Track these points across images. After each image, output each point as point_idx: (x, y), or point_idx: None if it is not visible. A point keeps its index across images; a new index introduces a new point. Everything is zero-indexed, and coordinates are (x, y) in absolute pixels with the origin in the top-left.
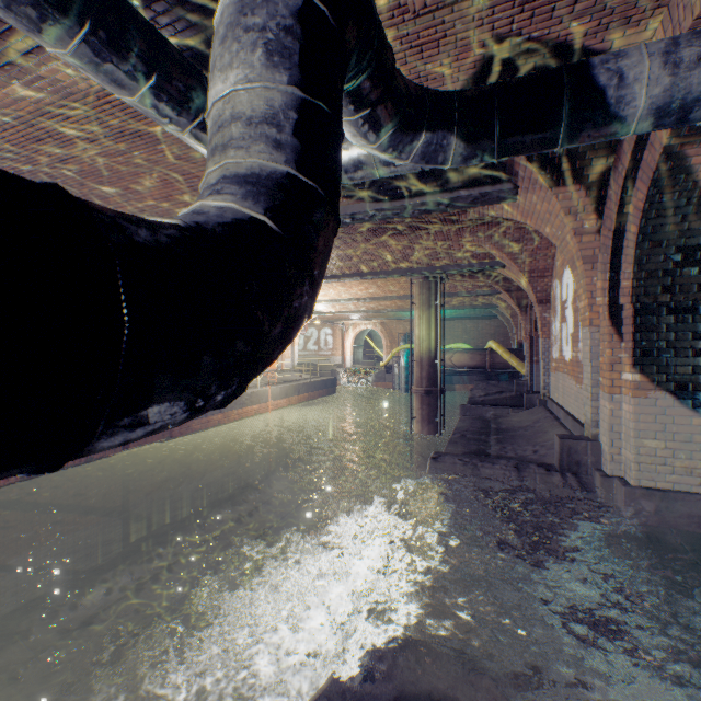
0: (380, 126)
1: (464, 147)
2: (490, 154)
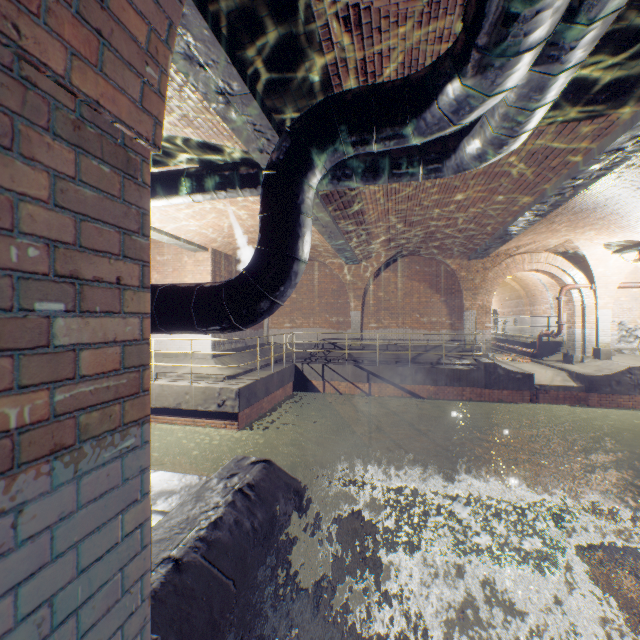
0: (397, 134)
1: (474, 79)
2: (500, 61)
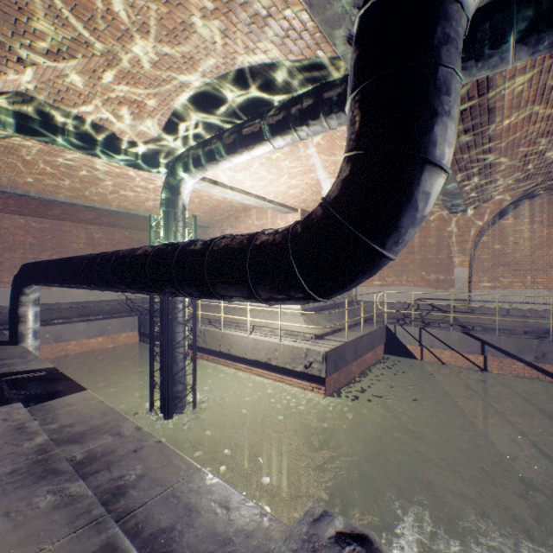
0: None
1: None
2: None
